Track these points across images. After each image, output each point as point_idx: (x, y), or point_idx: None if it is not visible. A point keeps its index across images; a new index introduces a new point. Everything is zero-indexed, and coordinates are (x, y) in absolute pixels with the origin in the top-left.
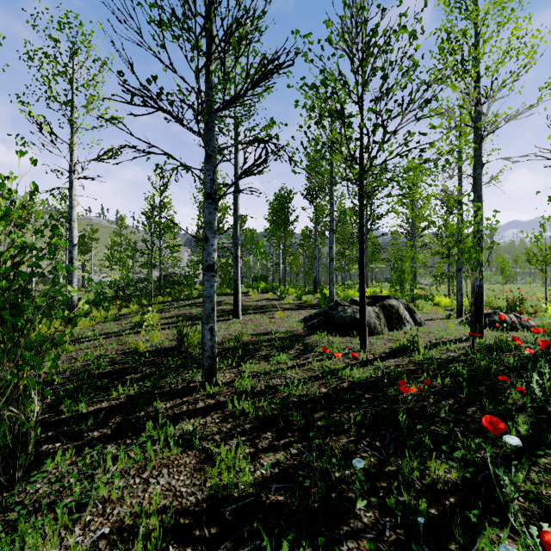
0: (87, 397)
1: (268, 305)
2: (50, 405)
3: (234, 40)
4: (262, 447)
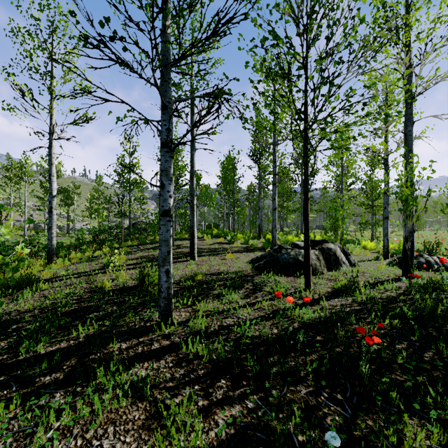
0: (48, 336)
1: (220, 248)
2: (11, 345)
3: None
4: (216, 398)
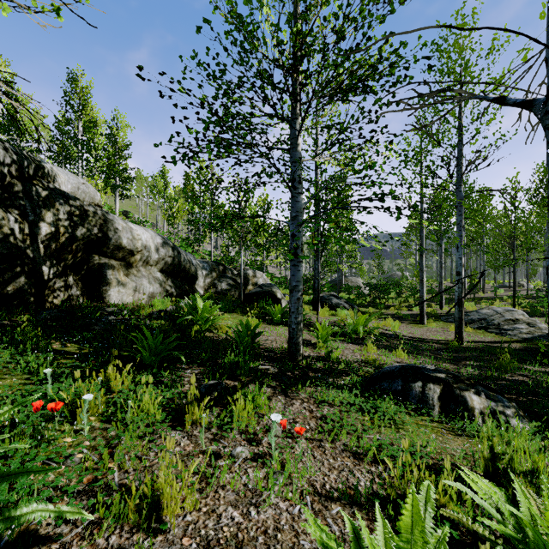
0: None
1: None
2: None
3: None
4: None
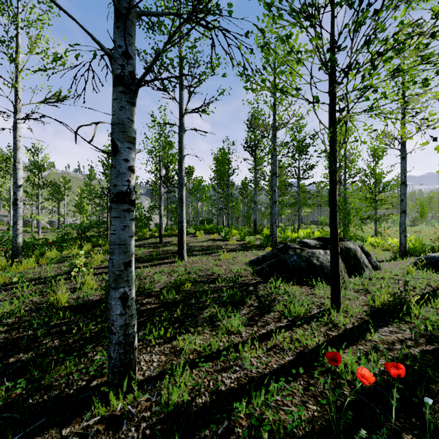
0: None
1: (213, 245)
2: None
3: None
4: None
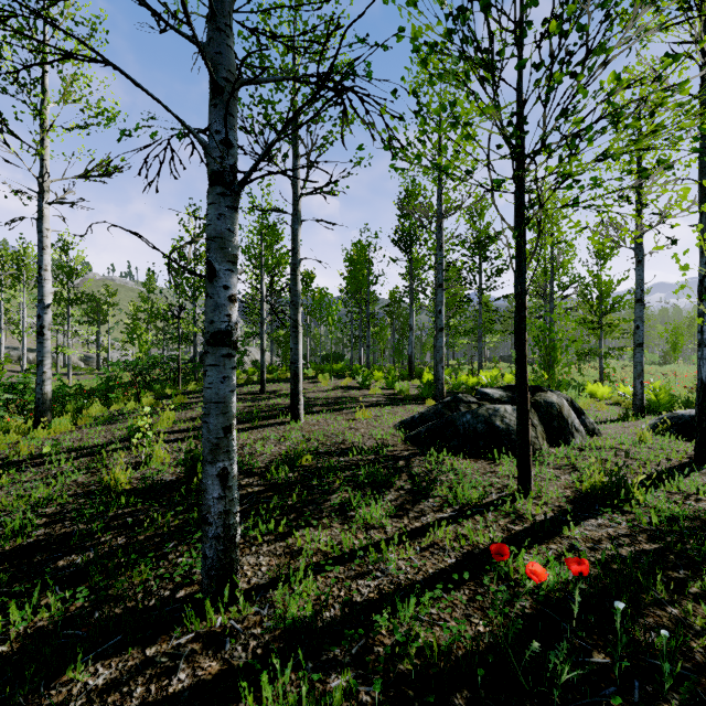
0: None
1: (345, 397)
2: None
3: None
4: None
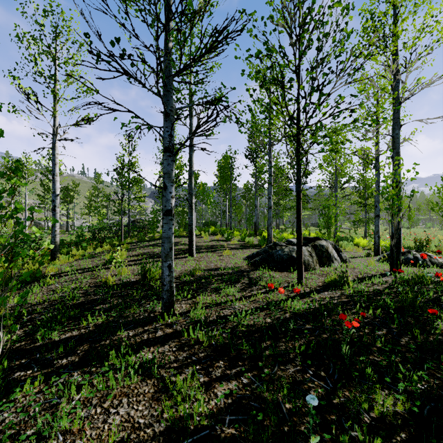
0: (60, 326)
1: (217, 245)
2: (27, 333)
3: (190, 0)
4: (215, 376)
